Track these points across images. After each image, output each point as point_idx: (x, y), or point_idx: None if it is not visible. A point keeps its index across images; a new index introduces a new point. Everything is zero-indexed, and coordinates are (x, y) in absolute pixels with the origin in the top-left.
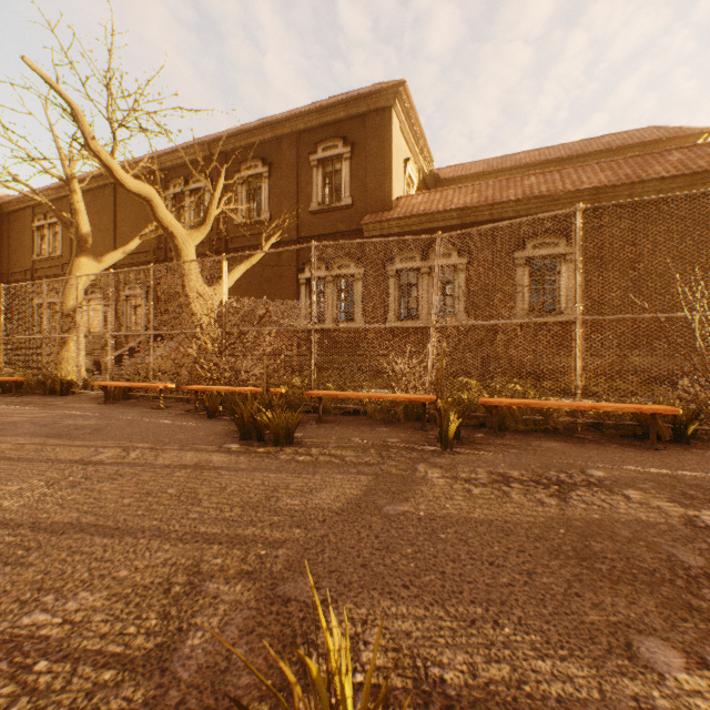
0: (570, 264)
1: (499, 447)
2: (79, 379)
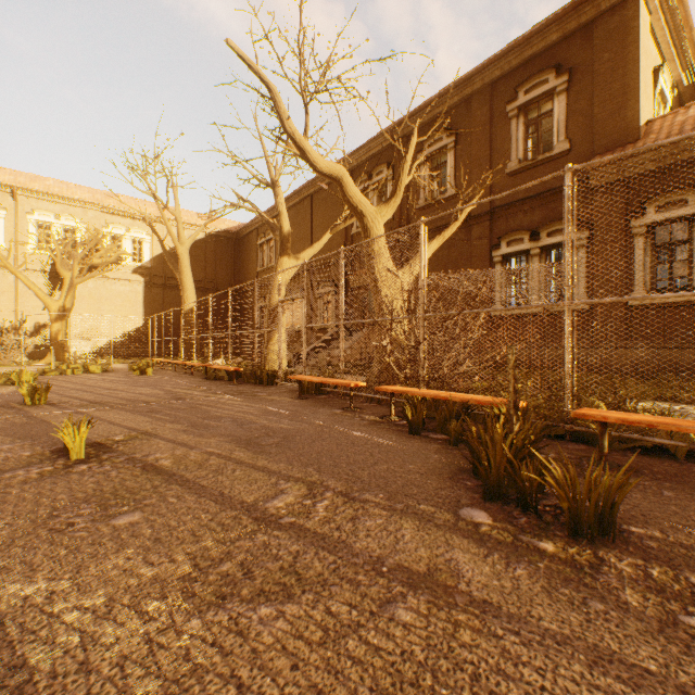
0: None
1: None
2: (280, 371)
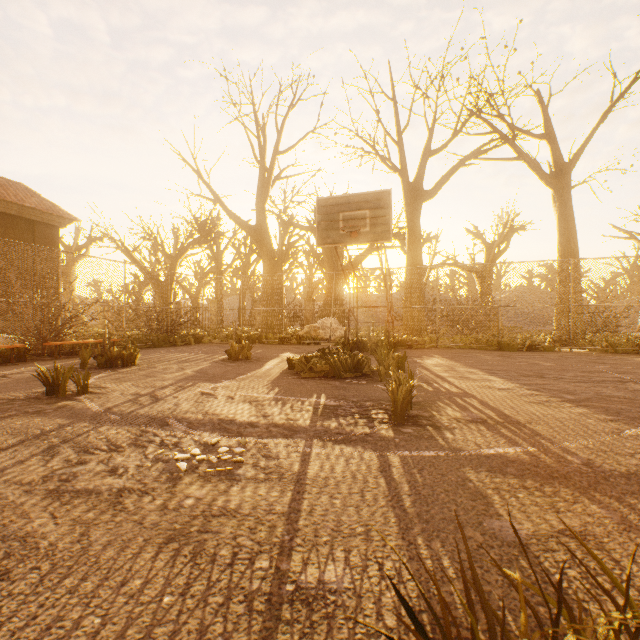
0: None
1: None
2: None
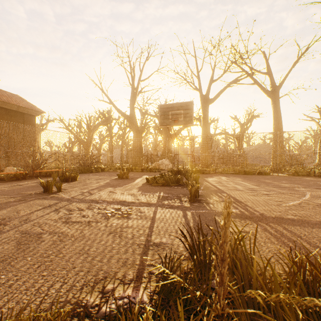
0: None
1: None
2: None
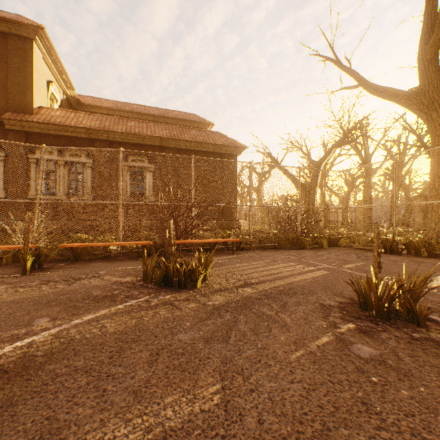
0: (151, 173)
1: (66, 269)
2: None
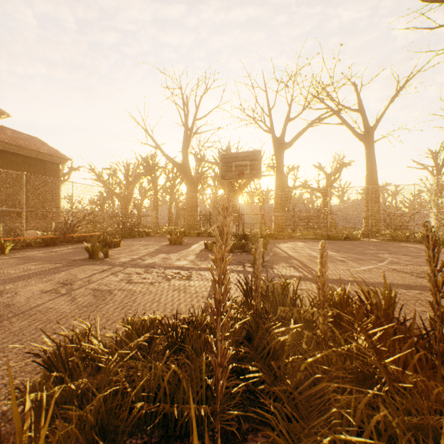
0: None
1: (18, 252)
2: None
